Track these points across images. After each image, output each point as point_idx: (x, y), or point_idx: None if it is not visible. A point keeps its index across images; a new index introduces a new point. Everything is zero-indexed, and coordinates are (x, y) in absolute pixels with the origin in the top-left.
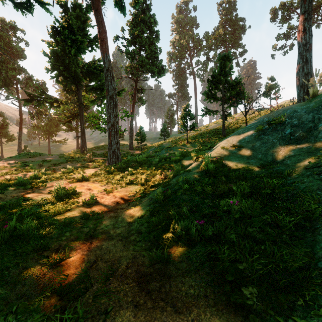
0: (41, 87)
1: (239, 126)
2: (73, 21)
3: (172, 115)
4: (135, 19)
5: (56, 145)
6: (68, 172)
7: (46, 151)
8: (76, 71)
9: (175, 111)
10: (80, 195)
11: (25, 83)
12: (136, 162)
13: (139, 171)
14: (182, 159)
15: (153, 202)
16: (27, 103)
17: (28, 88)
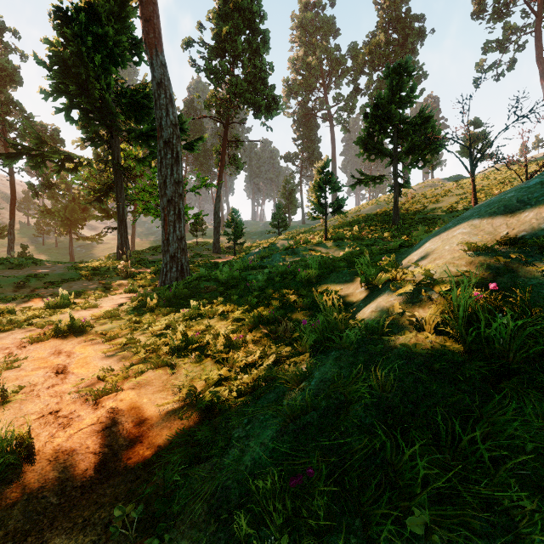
0: (50, 137)
1: (422, 208)
2: None
3: (293, 191)
4: (223, 7)
5: (87, 244)
6: (59, 304)
7: (68, 256)
8: (104, 98)
9: (298, 185)
10: (3, 406)
11: (18, 129)
12: (216, 282)
13: (217, 308)
14: (326, 276)
15: None
16: (10, 161)
17: (23, 137)
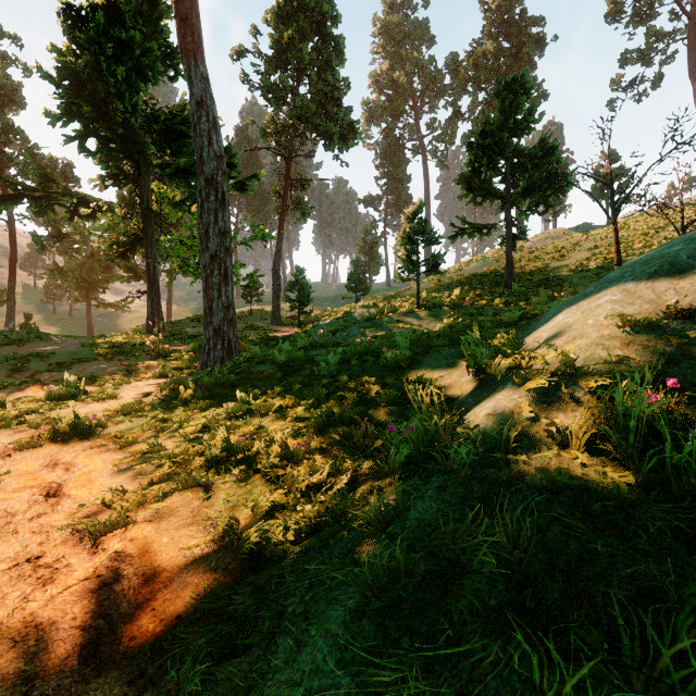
0: (61, 174)
1: (542, 266)
2: None
3: (375, 245)
4: (284, 6)
5: (110, 313)
6: (64, 394)
7: (86, 328)
8: (129, 123)
9: (381, 236)
10: None
11: (19, 164)
12: (274, 364)
13: (272, 402)
14: (419, 358)
15: None
16: (7, 206)
17: (26, 175)
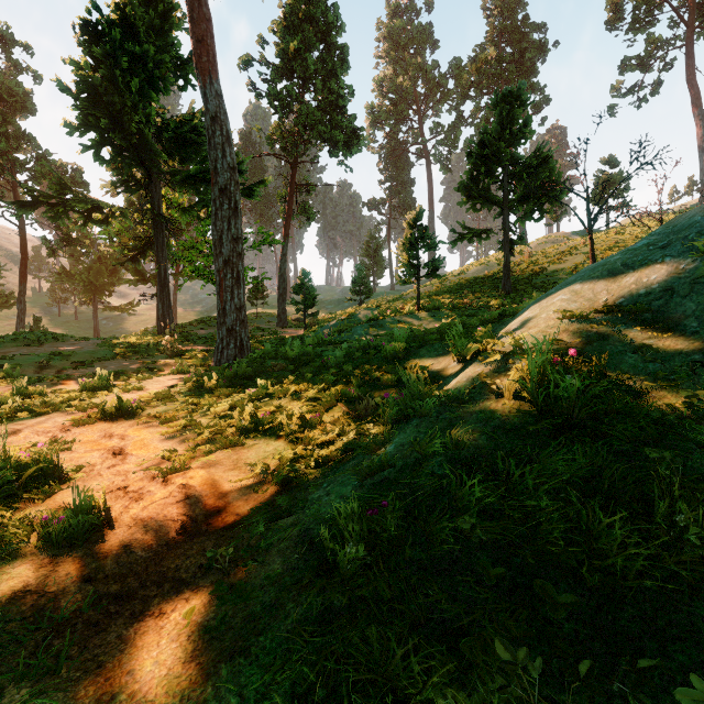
0: (71, 179)
1: (540, 270)
2: (136, 10)
3: (378, 248)
4: (290, 16)
5: (115, 316)
6: (97, 386)
7: (91, 331)
8: (143, 133)
9: (385, 240)
10: (66, 484)
11: (31, 170)
12: (285, 360)
13: (288, 387)
14: (415, 351)
15: (316, 563)
16: (25, 212)
17: (38, 180)
